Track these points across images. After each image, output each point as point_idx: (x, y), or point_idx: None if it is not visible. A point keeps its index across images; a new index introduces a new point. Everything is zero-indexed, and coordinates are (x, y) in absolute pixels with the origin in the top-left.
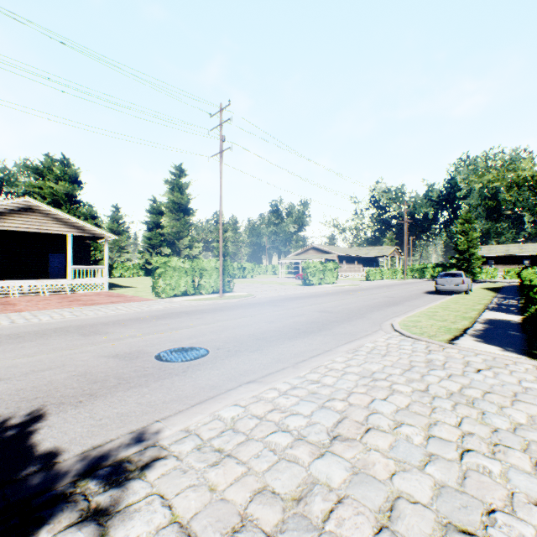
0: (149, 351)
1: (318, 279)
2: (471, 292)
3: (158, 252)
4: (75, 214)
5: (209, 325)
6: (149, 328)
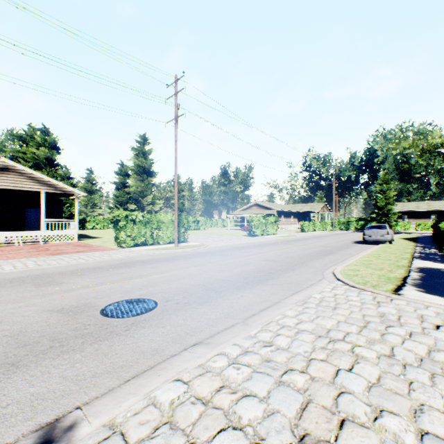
0: (96, 304)
1: (261, 231)
2: (393, 242)
3: (125, 208)
4: (54, 175)
5: (162, 274)
6: (104, 278)
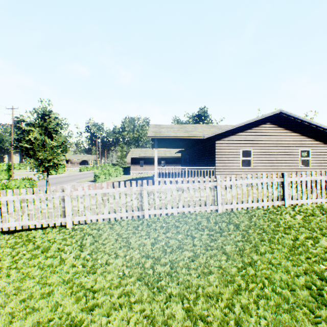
0: None
1: (56, 172)
2: None
3: None
4: None
5: None
6: None
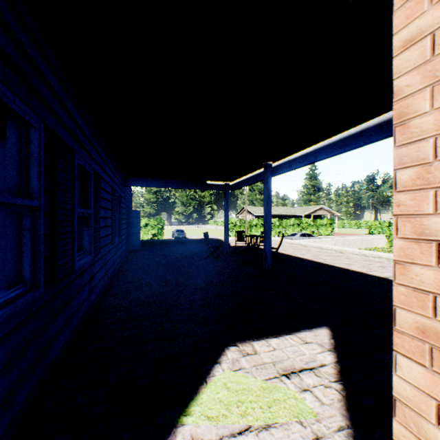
0: None
1: None
2: None
3: None
4: None
5: None
6: None
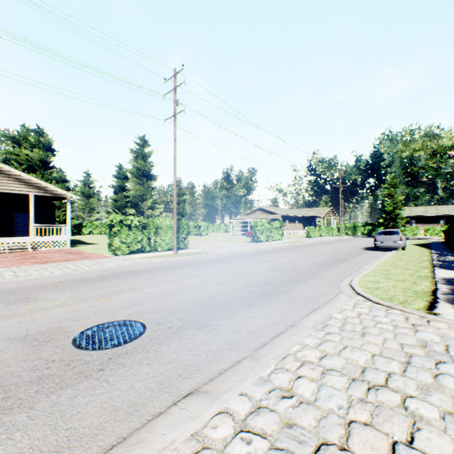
0: (70, 330)
1: (265, 237)
2: (405, 248)
3: (123, 213)
4: (48, 178)
5: (156, 287)
6: (88, 292)
